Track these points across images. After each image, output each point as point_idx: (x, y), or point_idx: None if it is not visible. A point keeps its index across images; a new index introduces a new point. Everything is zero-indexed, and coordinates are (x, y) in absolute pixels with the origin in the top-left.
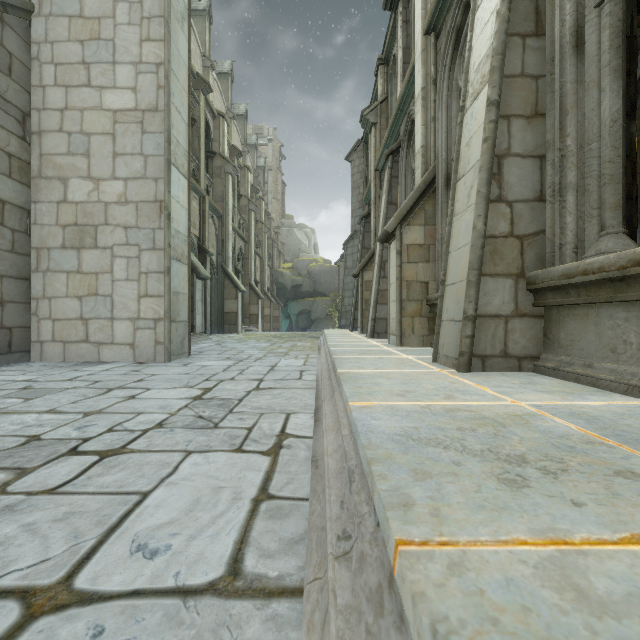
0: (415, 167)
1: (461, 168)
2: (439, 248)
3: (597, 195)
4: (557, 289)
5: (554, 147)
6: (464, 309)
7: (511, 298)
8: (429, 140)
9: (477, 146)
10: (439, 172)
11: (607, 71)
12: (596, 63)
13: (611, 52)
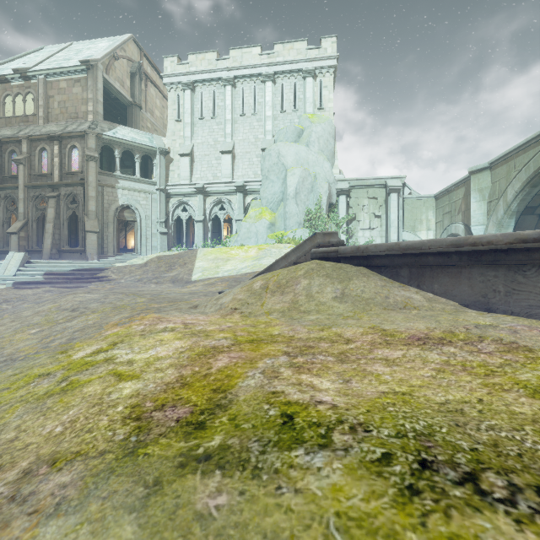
0: (19, 216)
1: (47, 232)
2: (30, 238)
3: (66, 241)
4: (62, 251)
5: (61, 234)
6: (50, 253)
7: (56, 252)
8: (26, 212)
9: (51, 231)
10: (30, 221)
11: (67, 229)
12: (66, 227)
13: (68, 227)
